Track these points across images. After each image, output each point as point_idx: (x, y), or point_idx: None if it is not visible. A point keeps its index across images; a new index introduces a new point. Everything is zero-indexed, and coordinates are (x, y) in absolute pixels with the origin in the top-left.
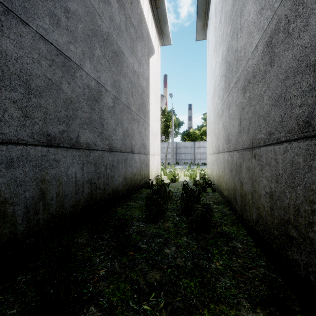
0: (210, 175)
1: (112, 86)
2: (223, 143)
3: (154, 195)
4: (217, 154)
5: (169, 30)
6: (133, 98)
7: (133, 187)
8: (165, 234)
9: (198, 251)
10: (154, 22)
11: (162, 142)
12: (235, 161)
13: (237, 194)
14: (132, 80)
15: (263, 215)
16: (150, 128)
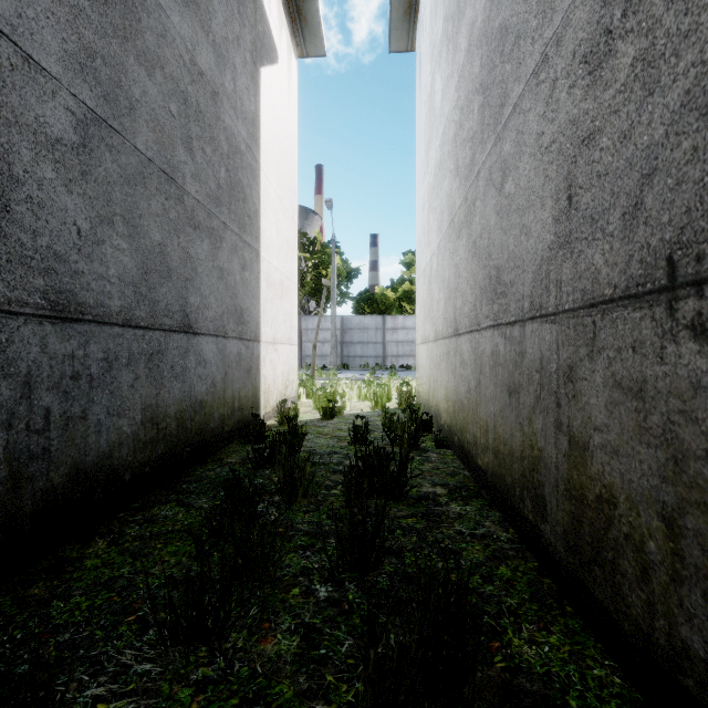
0: (427, 396)
1: (76, 64)
2: (474, 303)
3: (260, 468)
4: (452, 338)
5: (318, 11)
6: (190, 156)
7: (193, 444)
8: None
9: None
10: None
11: (310, 317)
12: (537, 356)
13: (549, 483)
14: (188, 96)
15: None
16: (262, 265)
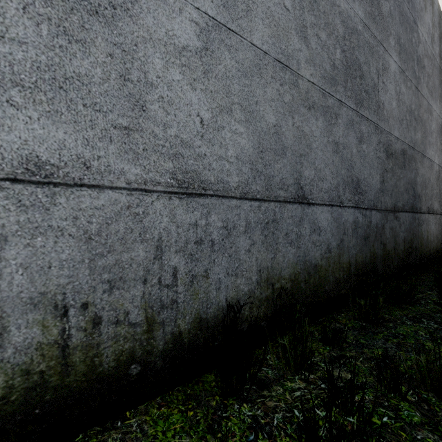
0: None
1: None
2: None
3: None
4: None
5: None
6: None
7: None
8: None
9: None
10: None
11: None
12: None
13: None
14: None
15: None
16: None
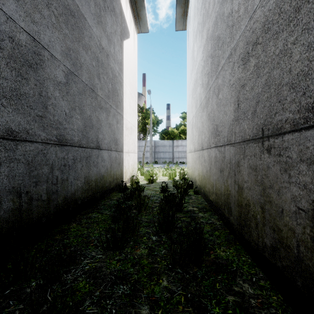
0: (191, 174)
1: (65, 54)
2: (208, 137)
3: (126, 201)
4: (201, 151)
5: (146, 14)
6: (99, 81)
7: (100, 192)
8: (134, 274)
9: (187, 312)
10: (129, 2)
11: (140, 141)
12: (229, 158)
13: (232, 202)
14: (98, 58)
15: (291, 244)
16: (124, 121)
